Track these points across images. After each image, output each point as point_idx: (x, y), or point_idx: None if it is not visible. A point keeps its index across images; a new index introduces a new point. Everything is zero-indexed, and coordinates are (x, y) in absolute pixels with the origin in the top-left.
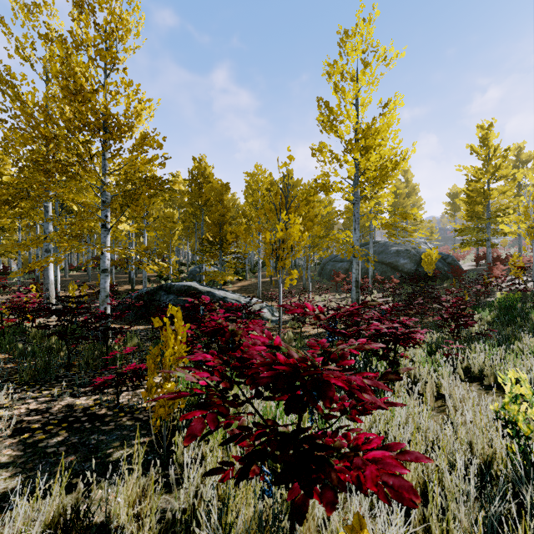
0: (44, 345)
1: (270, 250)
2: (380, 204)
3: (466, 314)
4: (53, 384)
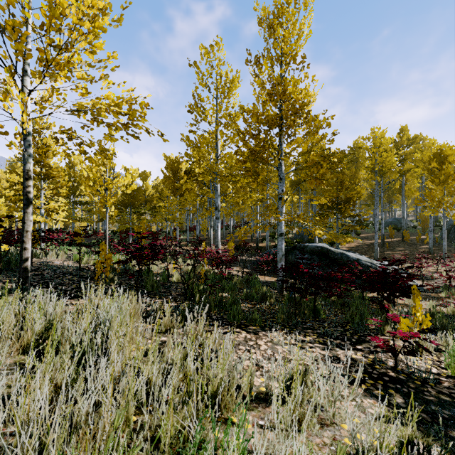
0: (260, 291)
1: None
2: None
3: None
4: (302, 330)
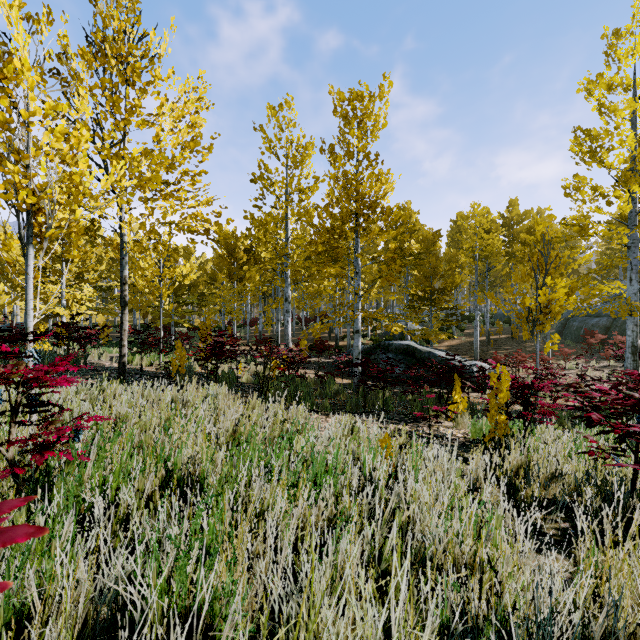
0: (333, 388)
1: (526, 314)
2: None
3: None
4: (367, 415)
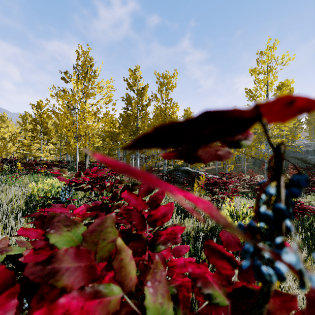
0: None
1: None
2: (300, 119)
3: (313, 185)
4: None
